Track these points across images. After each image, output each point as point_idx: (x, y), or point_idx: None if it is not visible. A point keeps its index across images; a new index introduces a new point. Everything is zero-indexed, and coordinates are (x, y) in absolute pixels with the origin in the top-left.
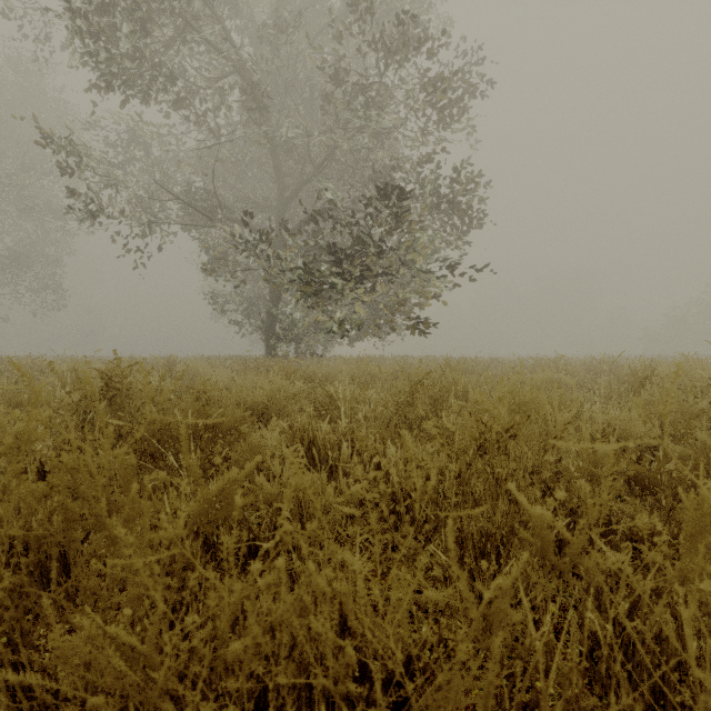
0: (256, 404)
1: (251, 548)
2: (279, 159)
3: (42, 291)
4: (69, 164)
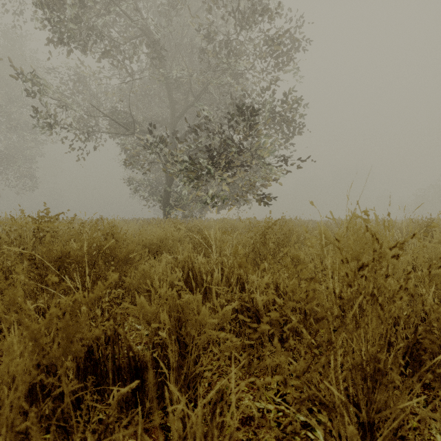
0: (151, 245)
1: (131, 364)
2: (172, 92)
3: (22, 178)
4: (34, 92)
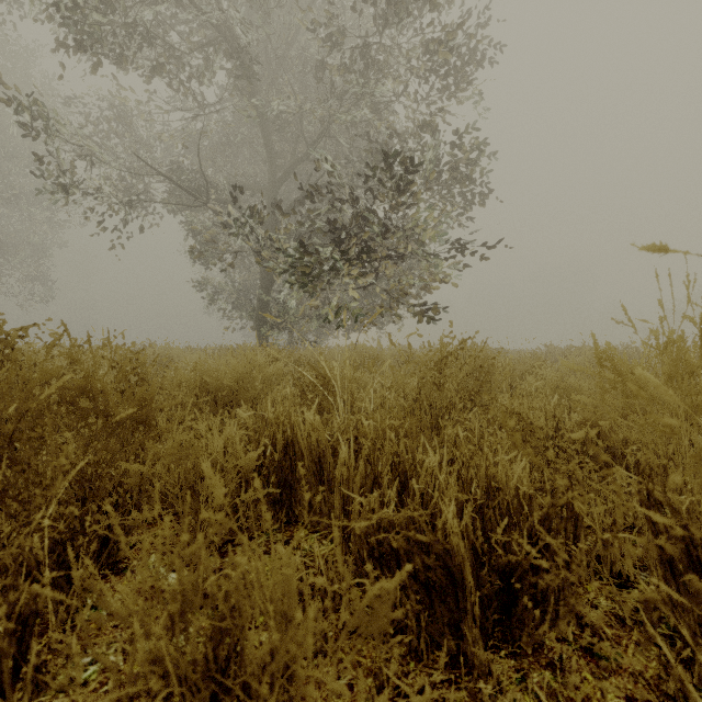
0: (221, 389)
1: None
2: (271, 138)
3: (29, 282)
4: (35, 130)
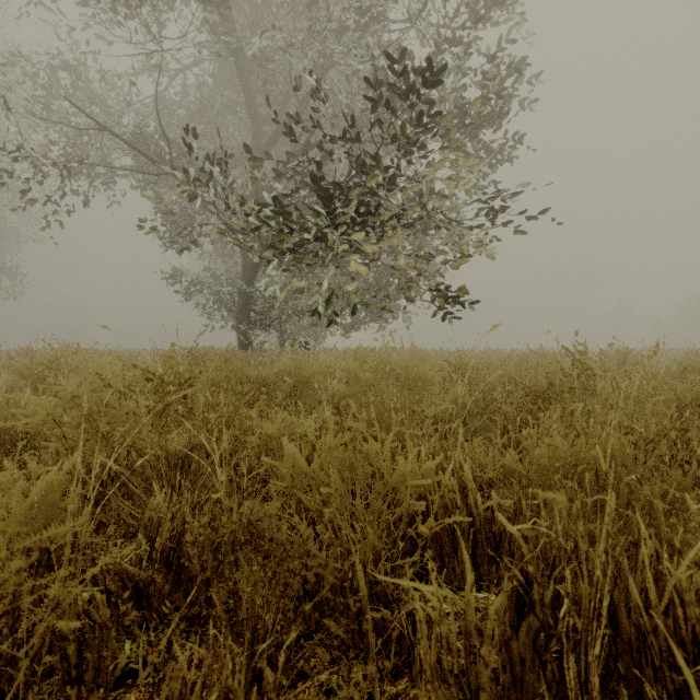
0: None
1: None
2: (254, 97)
3: None
4: None
